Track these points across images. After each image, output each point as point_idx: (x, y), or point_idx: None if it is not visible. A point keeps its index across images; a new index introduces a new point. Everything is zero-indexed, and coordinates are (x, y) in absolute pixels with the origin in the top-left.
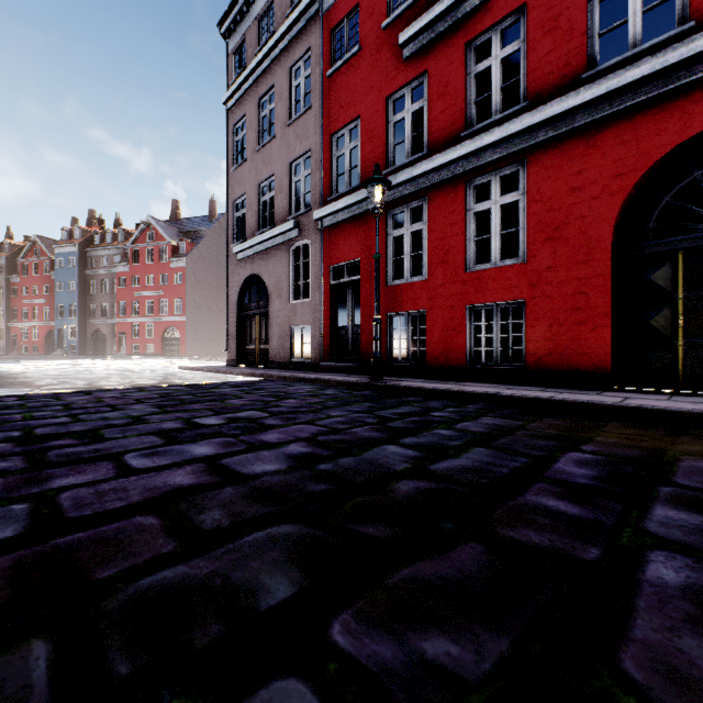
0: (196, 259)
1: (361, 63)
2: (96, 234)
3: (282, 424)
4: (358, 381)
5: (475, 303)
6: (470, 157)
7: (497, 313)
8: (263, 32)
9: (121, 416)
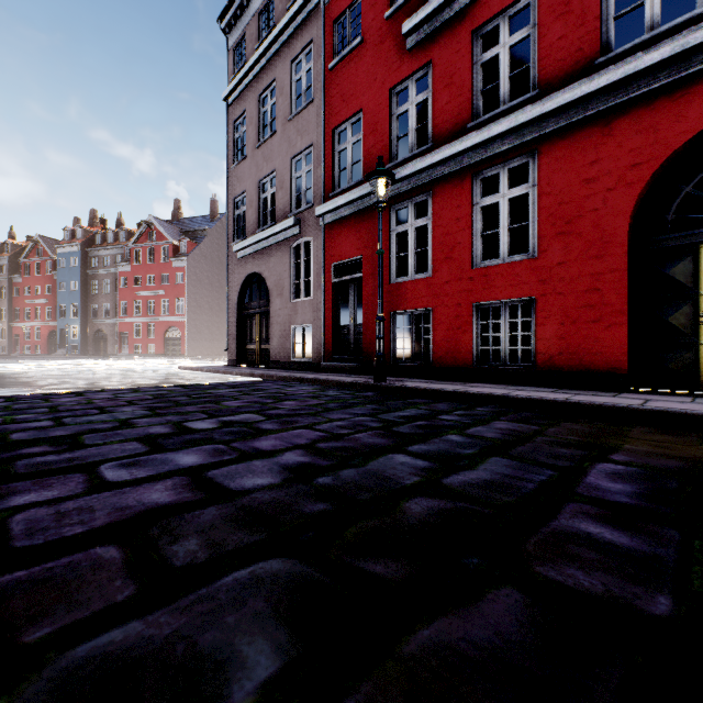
0: (197, 259)
1: (364, 54)
2: (97, 234)
3: (279, 429)
4: (361, 382)
5: (482, 301)
6: (477, 149)
7: (505, 311)
8: (263, 26)
9: (107, 420)
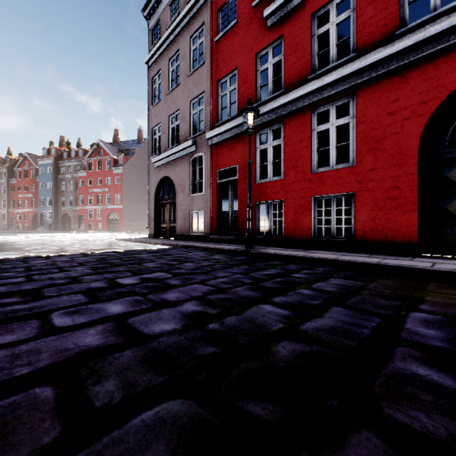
0: (129, 168)
1: (238, 31)
2: (64, 152)
3: (181, 284)
4: (236, 249)
5: (317, 195)
6: (314, 93)
7: (333, 202)
8: (172, 14)
9: (63, 277)
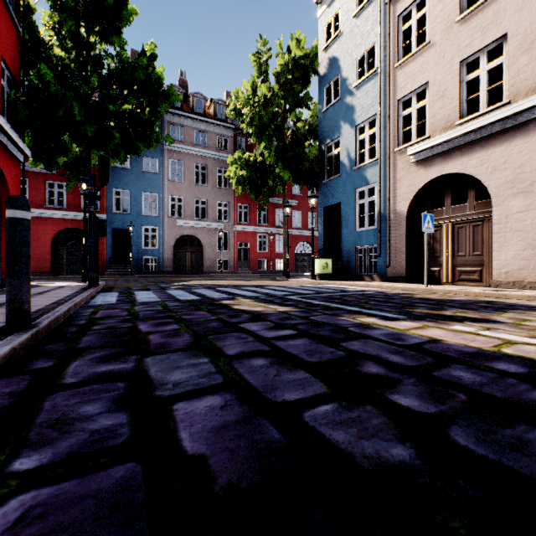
0: None
1: None
2: None
3: None
4: None
5: None
6: None
7: None
8: None
9: None
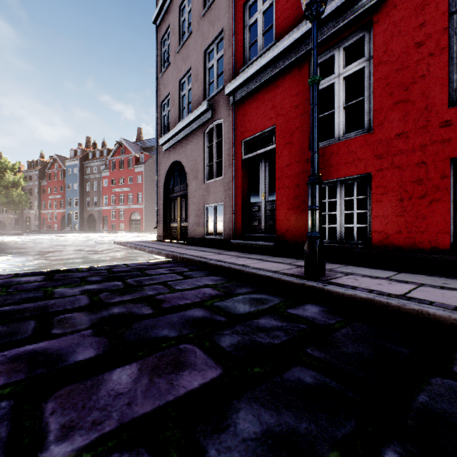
0: (151, 166)
1: None
2: (90, 152)
3: None
4: (287, 278)
5: None
6: None
7: None
8: None
9: None
